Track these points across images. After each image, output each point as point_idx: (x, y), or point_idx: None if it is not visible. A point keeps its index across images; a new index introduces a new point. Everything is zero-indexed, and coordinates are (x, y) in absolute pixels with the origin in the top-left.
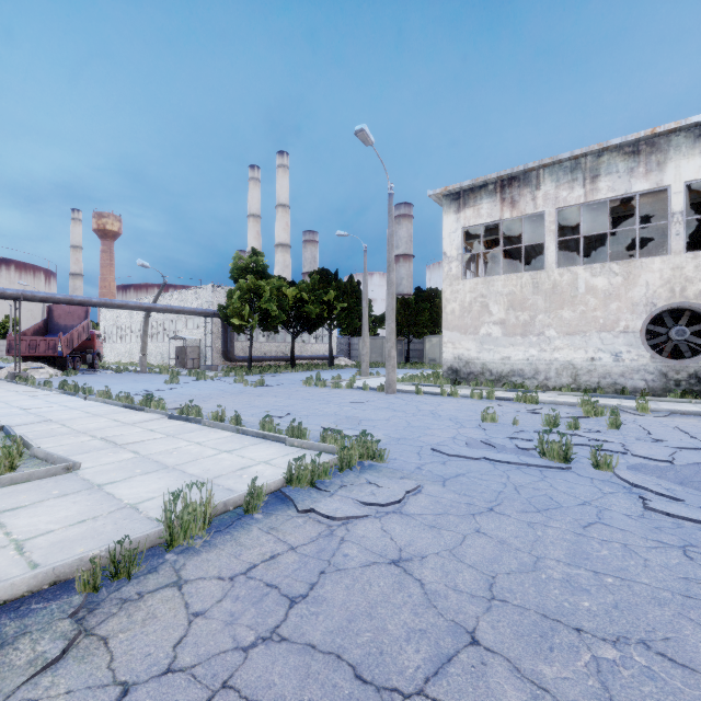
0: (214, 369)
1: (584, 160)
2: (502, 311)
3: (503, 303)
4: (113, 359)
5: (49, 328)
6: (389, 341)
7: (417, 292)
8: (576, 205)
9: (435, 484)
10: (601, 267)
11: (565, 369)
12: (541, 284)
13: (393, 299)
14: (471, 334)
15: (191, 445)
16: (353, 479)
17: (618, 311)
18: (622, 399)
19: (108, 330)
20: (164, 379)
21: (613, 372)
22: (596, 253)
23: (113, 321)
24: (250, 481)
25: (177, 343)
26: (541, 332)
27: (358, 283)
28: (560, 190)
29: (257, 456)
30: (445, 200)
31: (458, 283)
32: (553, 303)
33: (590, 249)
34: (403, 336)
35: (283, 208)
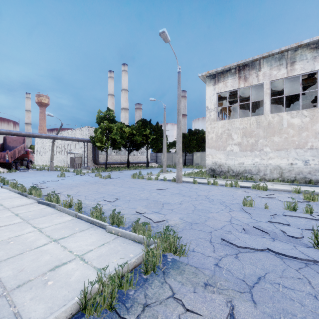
0: (88, 169)
1: (286, 53)
2: (239, 138)
3: (239, 133)
4: (41, 163)
5: (4, 147)
6: (178, 154)
7: (189, 131)
8: (282, 78)
9: (244, 300)
10: (297, 113)
11: (275, 169)
12: (261, 122)
13: (181, 130)
14: (222, 150)
15: (32, 231)
16: (157, 290)
17: (307, 137)
18: (311, 186)
19: (39, 149)
20: (59, 174)
21: (304, 171)
22: (279, 111)
23: (41, 145)
24: (49, 294)
25: (71, 155)
26: (261, 149)
27: (161, 126)
28: (272, 70)
29: (78, 246)
30: (207, 79)
31: (214, 123)
32: (268, 133)
33: (277, 108)
34: (183, 152)
35: (124, 91)
